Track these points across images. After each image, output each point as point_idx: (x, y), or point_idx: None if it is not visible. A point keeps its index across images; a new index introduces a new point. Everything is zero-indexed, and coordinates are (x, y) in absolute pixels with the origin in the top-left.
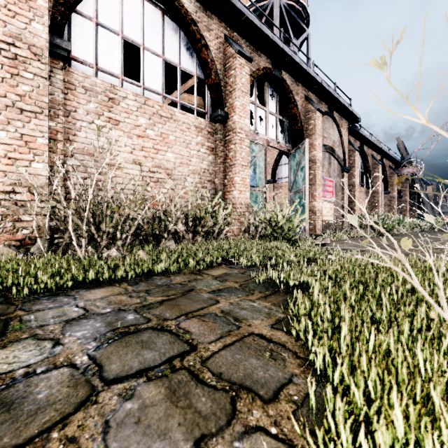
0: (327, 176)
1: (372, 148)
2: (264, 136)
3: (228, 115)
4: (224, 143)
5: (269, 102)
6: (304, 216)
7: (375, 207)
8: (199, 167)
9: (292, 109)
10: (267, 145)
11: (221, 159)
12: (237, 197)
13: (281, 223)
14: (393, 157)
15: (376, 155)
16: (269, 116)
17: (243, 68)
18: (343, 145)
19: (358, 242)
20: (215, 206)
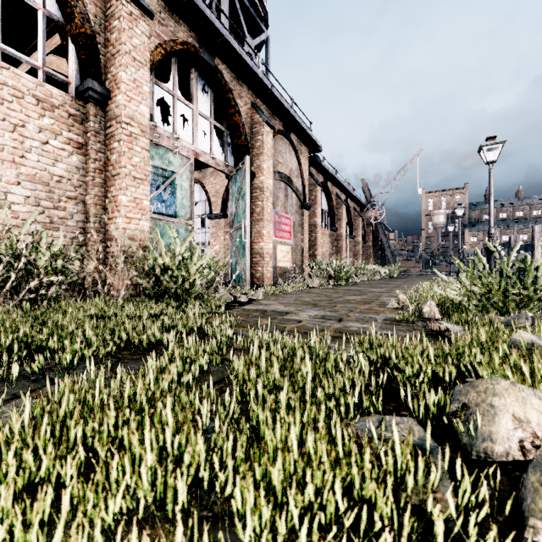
0: (284, 211)
1: (337, 186)
2: (190, 145)
3: (110, 92)
4: (103, 139)
5: (198, 98)
6: (204, 259)
7: (339, 252)
8: (47, 172)
9: (234, 116)
10: (196, 159)
11: (97, 165)
12: (123, 227)
13: (170, 271)
14: (357, 199)
15: (340, 194)
16: (199, 119)
17: (135, 22)
18: (302, 177)
19: (300, 296)
20: (53, 240)
